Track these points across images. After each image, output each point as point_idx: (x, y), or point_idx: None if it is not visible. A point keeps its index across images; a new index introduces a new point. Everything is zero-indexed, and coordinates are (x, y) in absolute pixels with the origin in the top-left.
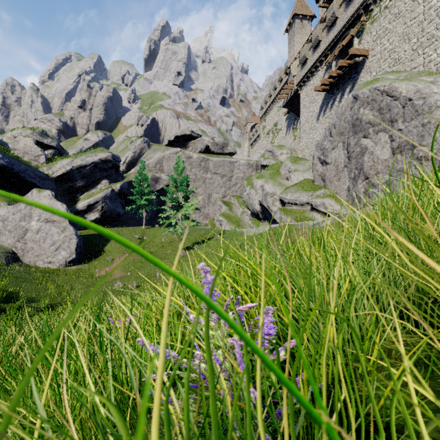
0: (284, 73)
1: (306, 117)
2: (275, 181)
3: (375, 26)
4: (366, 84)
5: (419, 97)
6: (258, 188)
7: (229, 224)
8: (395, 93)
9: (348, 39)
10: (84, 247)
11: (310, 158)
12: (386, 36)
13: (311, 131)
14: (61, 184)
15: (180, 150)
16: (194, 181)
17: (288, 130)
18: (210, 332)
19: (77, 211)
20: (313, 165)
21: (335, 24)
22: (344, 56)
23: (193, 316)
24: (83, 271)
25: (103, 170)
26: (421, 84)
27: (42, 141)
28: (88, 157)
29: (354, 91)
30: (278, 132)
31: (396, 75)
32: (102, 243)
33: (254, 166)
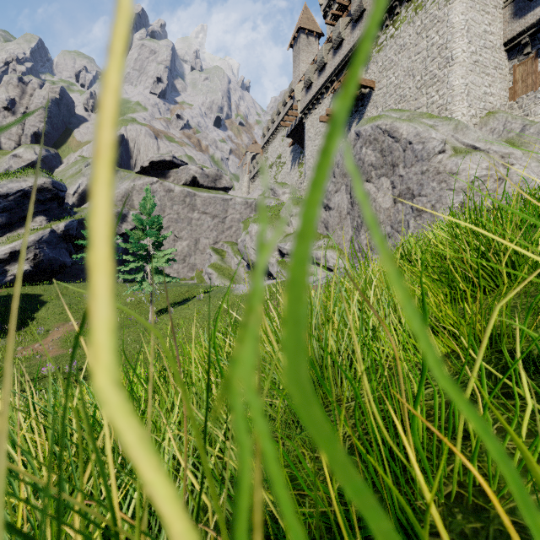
0: (289, 96)
1: (312, 151)
2: (273, 226)
3: (381, 56)
4: (369, 121)
5: (419, 141)
6: (254, 235)
7: (221, 278)
8: (396, 134)
9: None
10: (1, 315)
11: None
12: (392, 69)
13: None
14: None
15: (157, 181)
16: (176, 221)
17: (293, 164)
18: None
19: None
20: None
21: (342, 46)
22: None
23: None
24: None
25: (37, 203)
26: (421, 127)
27: None
28: (11, 182)
29: (357, 127)
30: (282, 166)
31: (399, 113)
32: (32, 308)
33: (253, 205)
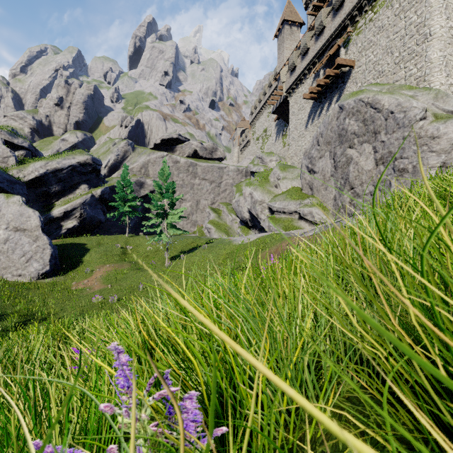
0: (274, 78)
1: (295, 124)
2: (264, 188)
3: (361, 38)
4: (352, 95)
5: (400, 110)
6: (247, 196)
7: (218, 232)
8: (378, 105)
9: (335, 49)
10: (59, 258)
11: (299, 166)
12: (371, 48)
13: (299, 139)
14: (34, 189)
15: (167, 154)
16: (181, 186)
17: (277, 136)
18: (128, 421)
19: (52, 218)
20: (301, 173)
21: (323, 33)
22: (332, 65)
23: (105, 406)
24: (58, 284)
25: (82, 174)
26: (402, 97)
27: (12, 141)
28: (65, 159)
29: (340, 101)
30: (267, 138)
31: (379, 87)
32: (80, 253)
33: (243, 172)
